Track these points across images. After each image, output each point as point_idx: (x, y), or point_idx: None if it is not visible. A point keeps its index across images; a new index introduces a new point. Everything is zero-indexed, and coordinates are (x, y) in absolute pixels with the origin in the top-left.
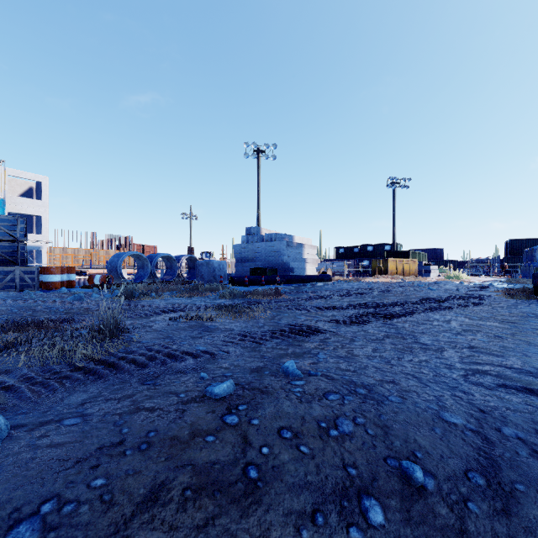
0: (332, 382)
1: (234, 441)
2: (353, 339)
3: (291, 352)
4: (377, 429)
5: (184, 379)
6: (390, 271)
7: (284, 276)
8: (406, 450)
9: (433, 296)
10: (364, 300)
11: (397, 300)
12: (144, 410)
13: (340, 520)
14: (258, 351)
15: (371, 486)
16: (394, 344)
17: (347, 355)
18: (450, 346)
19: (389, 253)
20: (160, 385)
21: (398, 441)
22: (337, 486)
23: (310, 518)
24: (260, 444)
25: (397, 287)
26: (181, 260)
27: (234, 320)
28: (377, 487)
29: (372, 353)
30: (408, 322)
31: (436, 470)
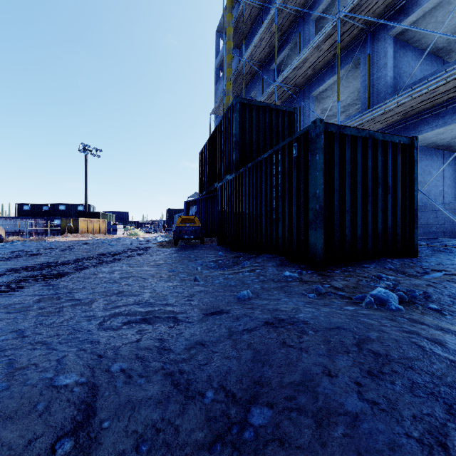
0: None
1: None
2: None
3: None
4: None
5: None
6: (81, 229)
7: None
8: None
9: (111, 250)
10: (36, 261)
11: (75, 258)
12: None
13: None
14: None
15: None
16: (43, 308)
17: None
18: (103, 296)
19: (81, 213)
20: None
21: None
22: None
23: None
24: None
25: (82, 244)
26: None
27: None
28: None
29: (3, 328)
30: (74, 279)
31: None
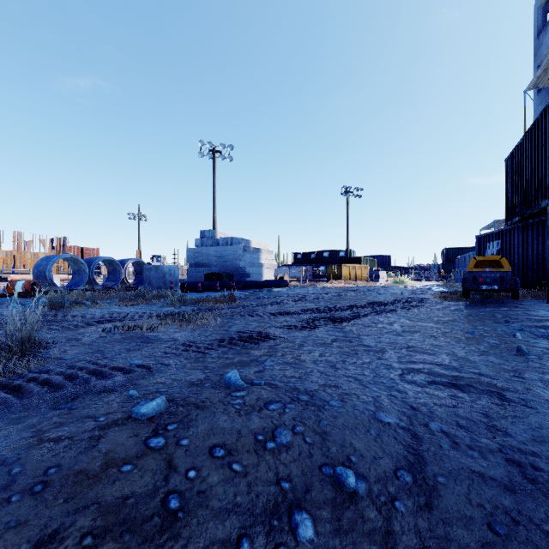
0: (275, 390)
1: (156, 468)
2: (302, 344)
3: (237, 361)
4: (315, 437)
5: (109, 399)
6: (344, 276)
7: (240, 281)
8: (342, 455)
9: (380, 300)
10: (317, 305)
11: (348, 304)
12: (47, 442)
13: (268, 542)
14: (202, 362)
15: (303, 498)
16: (341, 347)
17: (294, 361)
18: (391, 347)
19: (343, 259)
20: (77, 408)
21: (335, 447)
22: (268, 504)
23: (235, 545)
24: (186, 467)
25: (349, 291)
26: (126, 264)
27: (179, 329)
28: (310, 498)
29: (319, 357)
30: (355, 325)
31: (368, 472)
